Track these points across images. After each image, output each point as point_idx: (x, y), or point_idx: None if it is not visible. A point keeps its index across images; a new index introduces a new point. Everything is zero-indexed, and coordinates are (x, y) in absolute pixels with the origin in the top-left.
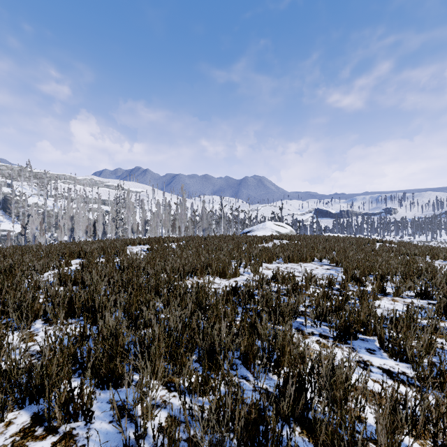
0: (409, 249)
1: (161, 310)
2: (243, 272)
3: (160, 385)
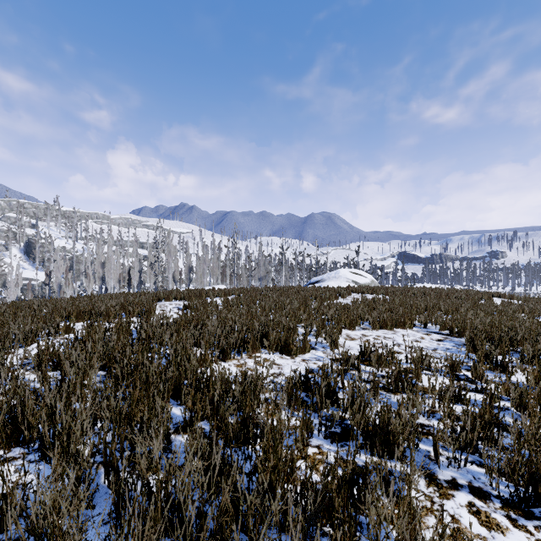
0: None
1: (180, 427)
2: (315, 344)
3: None
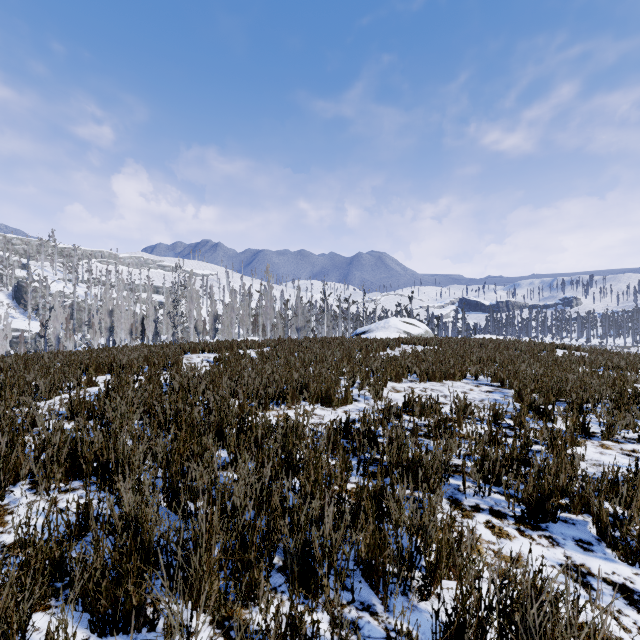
0: (611, 360)
1: (226, 465)
2: (357, 397)
3: (210, 626)
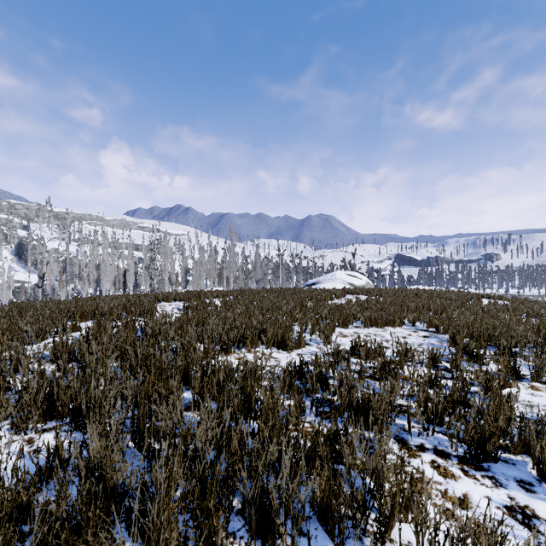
0: (532, 308)
1: (190, 405)
2: (309, 341)
3: None
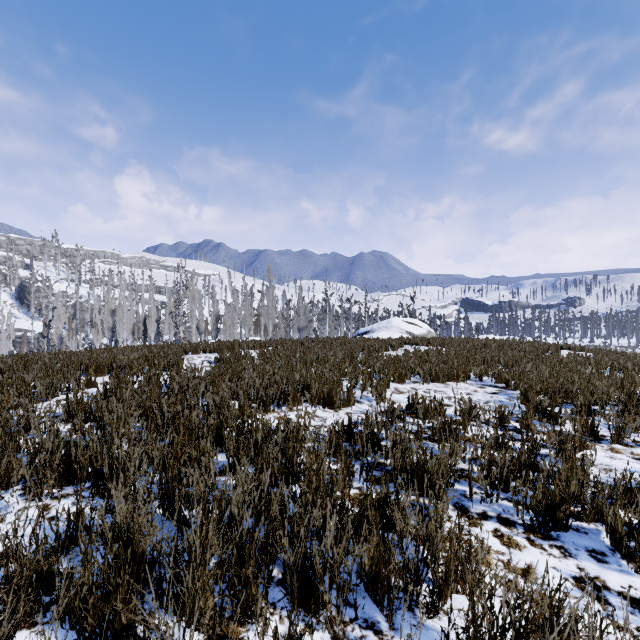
0: (617, 361)
1: (224, 469)
2: (360, 398)
3: None
